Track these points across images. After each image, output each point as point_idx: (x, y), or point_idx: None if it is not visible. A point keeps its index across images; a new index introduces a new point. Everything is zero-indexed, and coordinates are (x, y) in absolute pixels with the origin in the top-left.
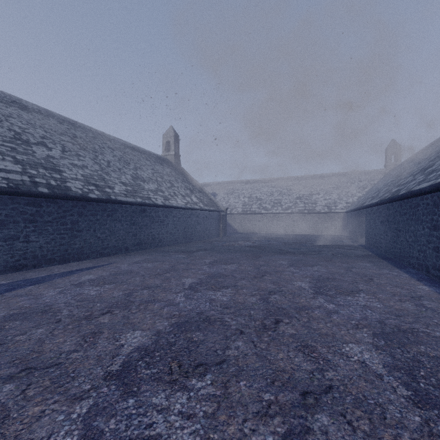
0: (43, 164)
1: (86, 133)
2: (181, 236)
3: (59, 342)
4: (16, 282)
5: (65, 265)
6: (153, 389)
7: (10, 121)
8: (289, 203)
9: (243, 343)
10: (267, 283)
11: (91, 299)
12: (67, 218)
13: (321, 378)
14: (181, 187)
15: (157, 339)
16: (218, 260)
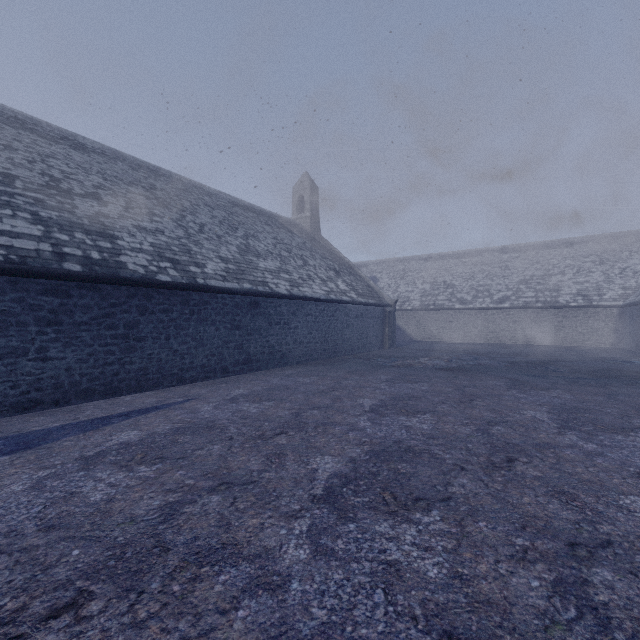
0: (85, 226)
1: (173, 184)
2: (319, 348)
3: None
4: None
5: (112, 400)
6: None
7: (49, 162)
8: (505, 291)
9: None
10: (539, 495)
11: (77, 522)
12: (117, 318)
13: None
14: (321, 266)
15: None
16: (388, 401)
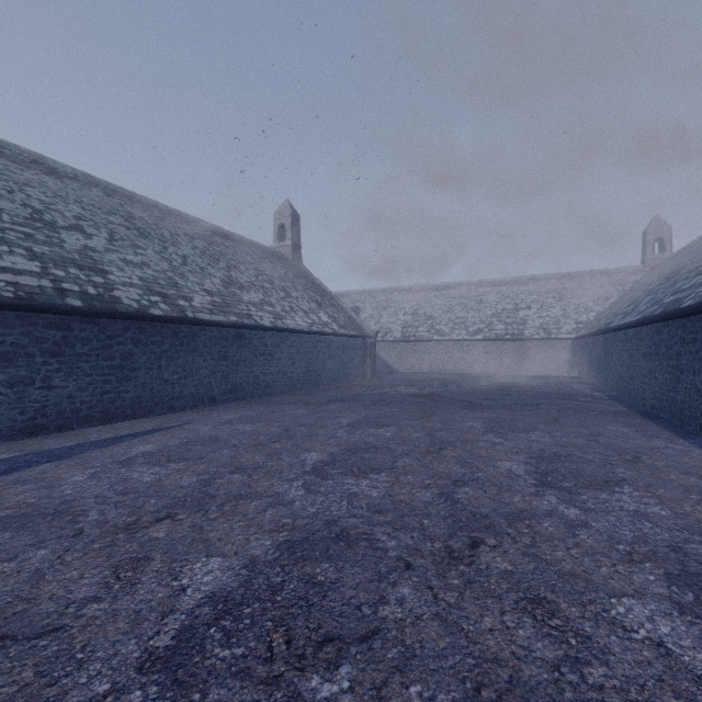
0: (77, 261)
1: (150, 212)
2: (301, 378)
3: (70, 578)
4: (24, 456)
5: (111, 425)
6: (232, 698)
7: (27, 192)
8: (479, 324)
9: (411, 590)
10: (450, 464)
11: (142, 490)
12: (113, 349)
13: (578, 683)
14: (303, 298)
15: (248, 578)
16: (362, 419)
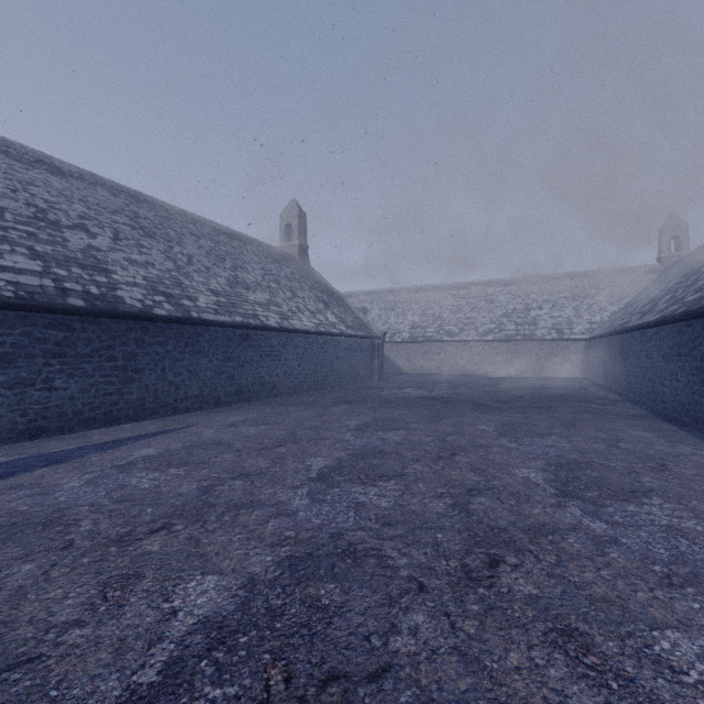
0: (80, 260)
1: (156, 211)
2: (308, 380)
3: (54, 597)
4: (22, 459)
5: (113, 428)
6: None
7: (31, 191)
8: (489, 325)
9: (425, 617)
10: (463, 471)
11: (140, 497)
12: (116, 350)
13: None
14: (310, 298)
15: (246, 600)
16: (370, 422)
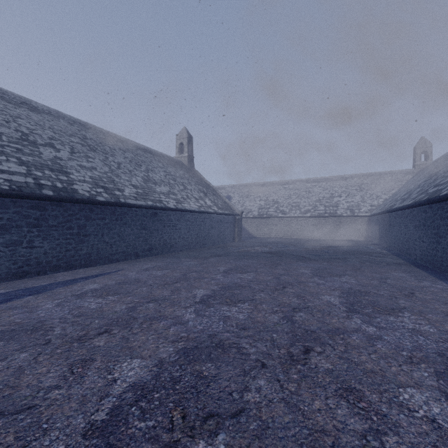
0: (50, 166)
1: (97, 135)
2: (194, 241)
3: (41, 372)
4: (15, 291)
5: (71, 271)
6: None
7: (18, 122)
8: (308, 206)
9: (265, 382)
10: (290, 297)
11: (90, 314)
12: (73, 223)
13: (379, 447)
14: (195, 190)
15: (158, 373)
16: (233, 267)
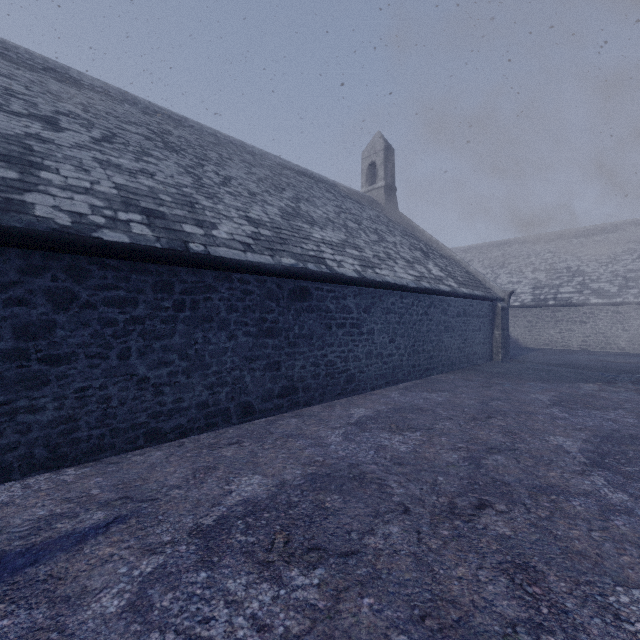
0: None
1: (201, 137)
2: (405, 364)
3: None
4: None
5: None
6: None
7: None
8: None
9: None
10: None
11: None
12: None
13: None
14: (402, 244)
15: None
16: None
